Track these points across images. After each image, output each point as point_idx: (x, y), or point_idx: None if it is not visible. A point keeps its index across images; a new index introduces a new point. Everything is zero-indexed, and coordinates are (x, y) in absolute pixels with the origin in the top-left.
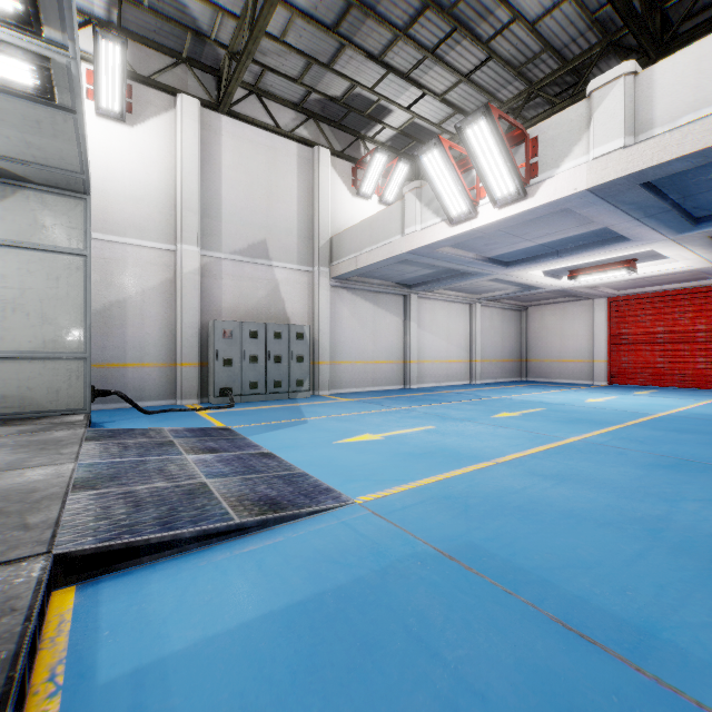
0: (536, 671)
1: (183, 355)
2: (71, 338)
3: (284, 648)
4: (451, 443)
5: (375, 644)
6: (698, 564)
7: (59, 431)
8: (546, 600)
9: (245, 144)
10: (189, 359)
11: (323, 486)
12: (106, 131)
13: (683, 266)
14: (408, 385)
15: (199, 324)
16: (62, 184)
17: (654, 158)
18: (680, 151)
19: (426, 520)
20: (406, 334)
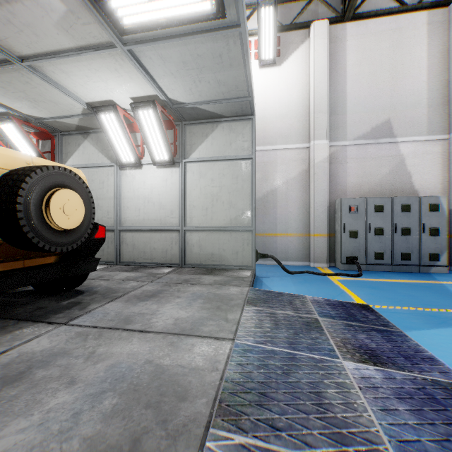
0: None
1: (314, 227)
2: (244, 217)
3: None
4: None
5: None
6: None
7: (233, 286)
8: None
9: (368, 38)
10: (319, 231)
11: None
12: (264, 76)
13: None
14: None
15: (327, 202)
16: (239, 112)
17: None
18: None
19: None
20: None
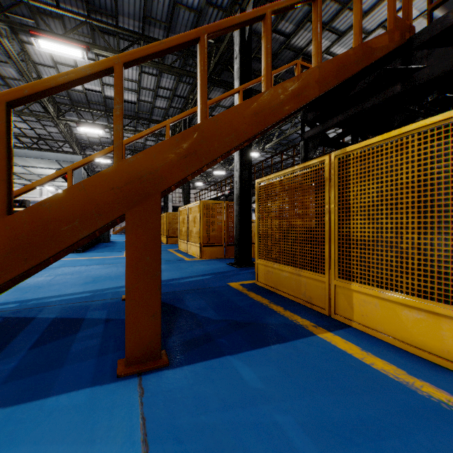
0: None
1: None
2: None
3: None
4: None
5: None
6: None
7: None
8: None
9: None
10: None
11: None
12: None
13: None
14: None
15: None
16: None
17: None
18: None
19: None
20: None
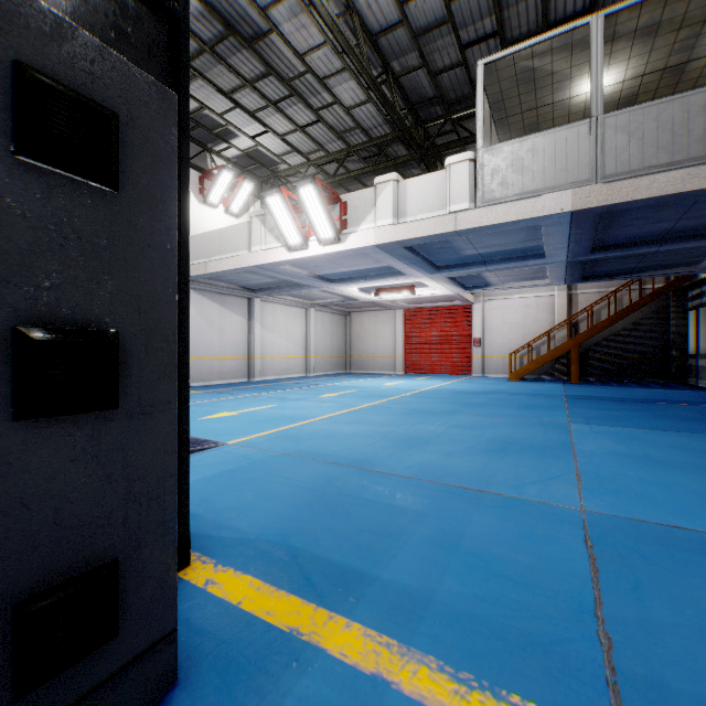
0: (320, 473)
1: None
2: None
3: (210, 486)
4: (288, 413)
5: (253, 479)
6: (395, 443)
7: None
8: (329, 459)
9: None
10: None
11: (202, 439)
12: None
13: (441, 292)
14: (252, 378)
15: None
16: None
17: (406, 235)
18: (417, 235)
19: (274, 445)
20: (250, 332)
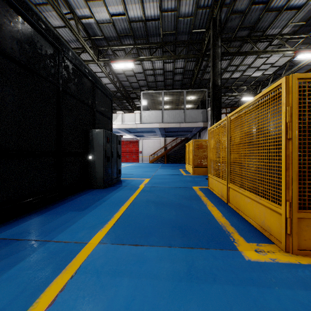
0: None
1: None
2: None
3: None
4: None
5: None
6: (127, 172)
7: None
8: None
9: None
10: None
11: None
12: None
13: (130, 137)
14: None
15: None
16: None
17: (125, 127)
18: (128, 127)
19: None
20: None
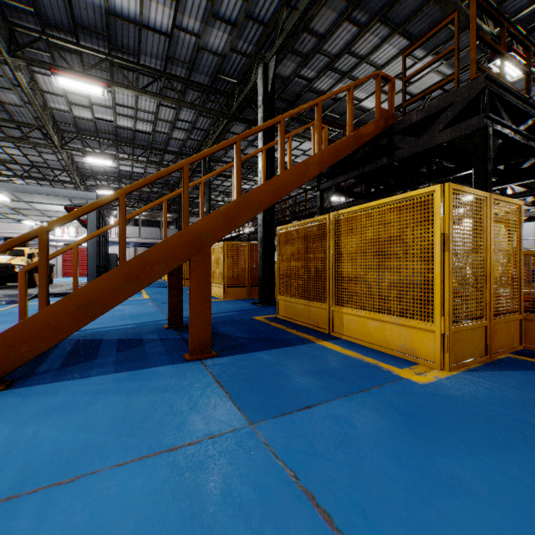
0: None
1: None
2: None
3: None
4: None
5: None
6: None
7: None
8: None
9: None
10: None
11: None
12: None
13: None
14: None
15: None
16: None
17: None
18: None
19: None
20: None
